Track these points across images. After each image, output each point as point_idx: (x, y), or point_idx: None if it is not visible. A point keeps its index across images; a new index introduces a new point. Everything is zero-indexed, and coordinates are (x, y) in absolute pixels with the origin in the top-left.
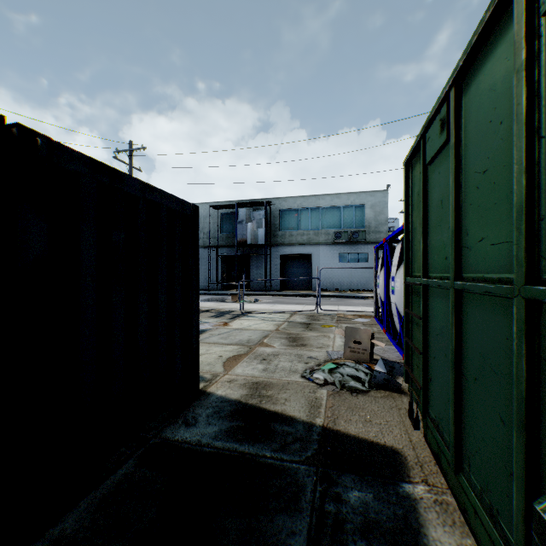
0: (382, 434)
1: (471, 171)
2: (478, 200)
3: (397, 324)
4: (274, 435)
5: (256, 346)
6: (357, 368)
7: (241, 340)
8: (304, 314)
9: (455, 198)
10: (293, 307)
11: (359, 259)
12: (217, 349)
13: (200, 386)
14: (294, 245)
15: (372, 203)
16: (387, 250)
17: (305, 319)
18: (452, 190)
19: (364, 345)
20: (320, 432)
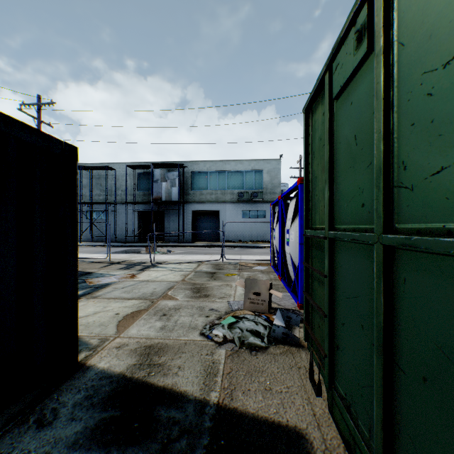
0: (284, 408)
1: (414, 75)
2: (431, 112)
3: (292, 273)
4: (156, 428)
5: (159, 300)
6: (256, 319)
7: (145, 293)
8: (210, 263)
9: (384, 121)
10: (202, 257)
11: (258, 215)
12: (116, 305)
13: (81, 357)
14: (204, 202)
15: (268, 169)
16: (282, 206)
17: (211, 268)
18: (380, 111)
19: (263, 296)
20: (214, 414)
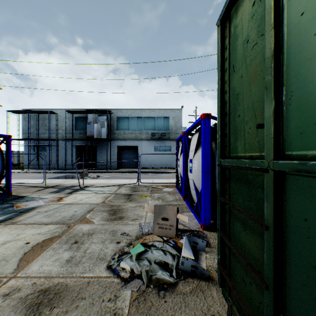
0: None
1: None
2: None
3: (194, 195)
4: None
5: (75, 224)
6: (164, 243)
7: (65, 217)
8: (128, 186)
9: None
10: (122, 181)
11: (166, 149)
12: (31, 232)
13: None
14: (126, 140)
15: (173, 116)
16: (186, 140)
17: (129, 191)
18: None
19: (171, 221)
20: None
